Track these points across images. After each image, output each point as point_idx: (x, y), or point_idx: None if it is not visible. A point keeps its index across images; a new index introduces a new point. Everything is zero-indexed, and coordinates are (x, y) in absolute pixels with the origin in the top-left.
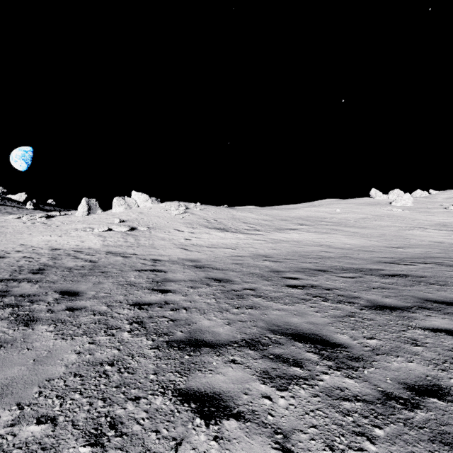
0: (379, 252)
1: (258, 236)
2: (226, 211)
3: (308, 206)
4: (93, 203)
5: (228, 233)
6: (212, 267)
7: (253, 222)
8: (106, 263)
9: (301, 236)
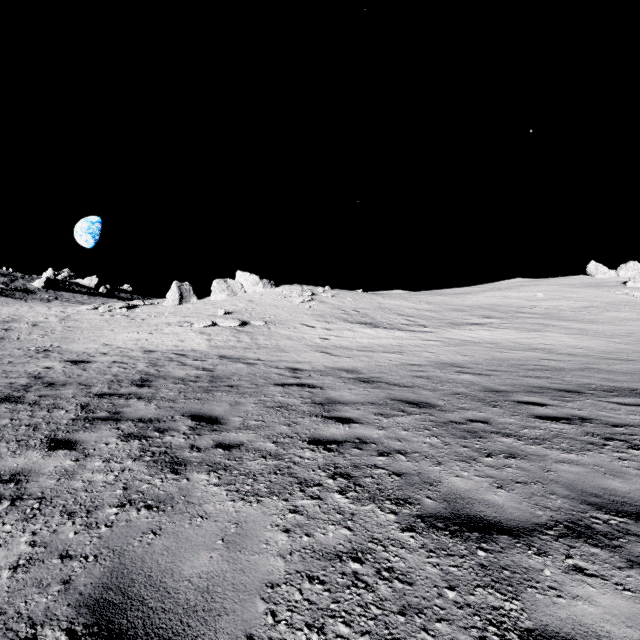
0: None
1: (427, 334)
2: (368, 298)
3: (488, 289)
4: (186, 288)
5: (380, 329)
6: (387, 382)
7: (411, 314)
8: (227, 373)
9: (495, 335)
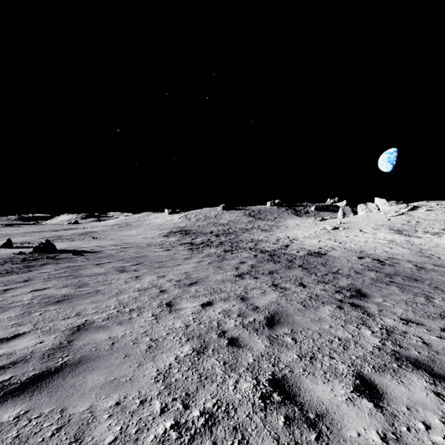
0: (429, 258)
1: (410, 238)
2: None
3: None
4: (347, 210)
5: (391, 234)
6: (288, 246)
7: None
8: (277, 241)
9: None
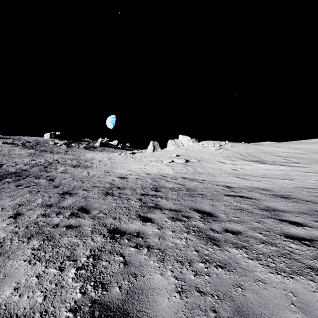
0: None
1: (303, 168)
2: (253, 147)
3: None
4: (156, 144)
5: (267, 165)
6: (299, 199)
7: (285, 155)
8: (192, 186)
9: None
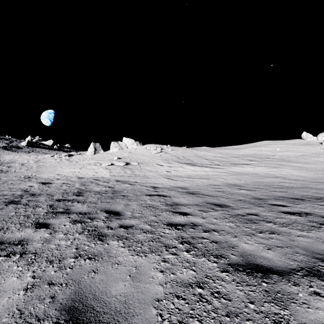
0: None
1: (220, 169)
2: (189, 151)
3: (251, 146)
4: (98, 146)
5: (196, 167)
6: (203, 194)
7: (212, 159)
8: (121, 189)
9: (256, 170)
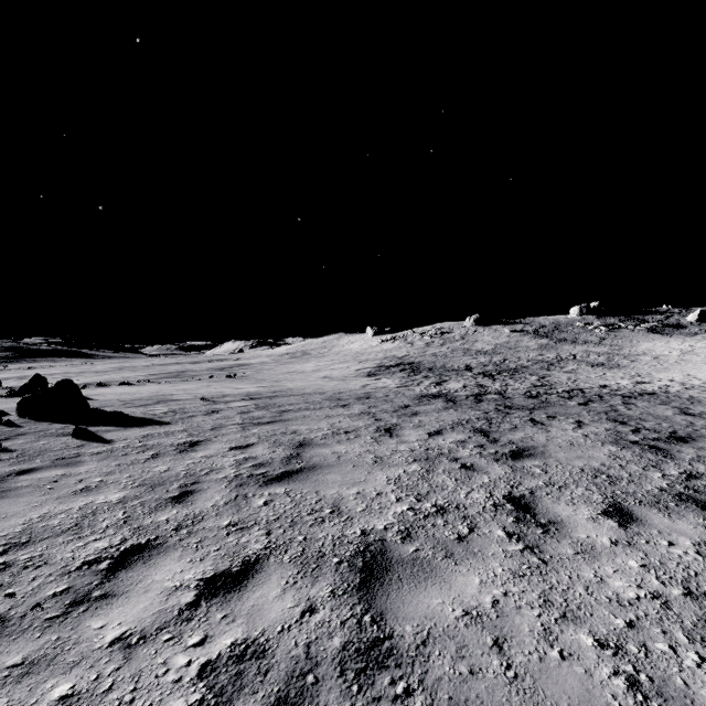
0: None
1: None
2: None
3: None
4: None
5: None
6: None
7: None
8: None
9: None
